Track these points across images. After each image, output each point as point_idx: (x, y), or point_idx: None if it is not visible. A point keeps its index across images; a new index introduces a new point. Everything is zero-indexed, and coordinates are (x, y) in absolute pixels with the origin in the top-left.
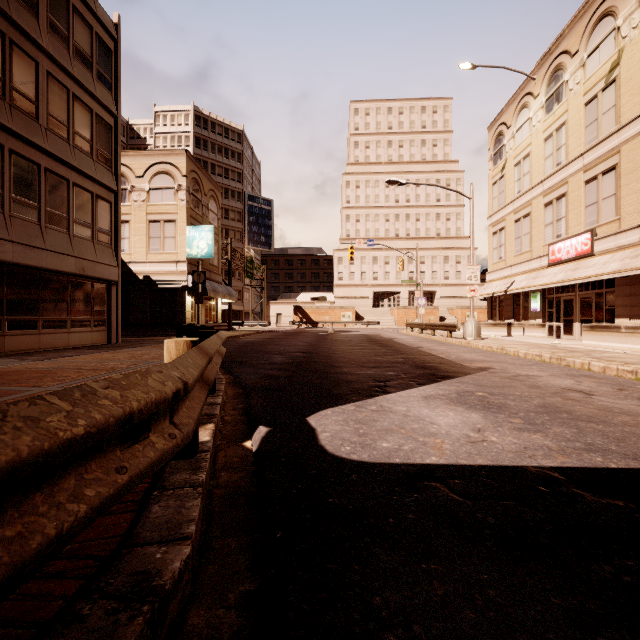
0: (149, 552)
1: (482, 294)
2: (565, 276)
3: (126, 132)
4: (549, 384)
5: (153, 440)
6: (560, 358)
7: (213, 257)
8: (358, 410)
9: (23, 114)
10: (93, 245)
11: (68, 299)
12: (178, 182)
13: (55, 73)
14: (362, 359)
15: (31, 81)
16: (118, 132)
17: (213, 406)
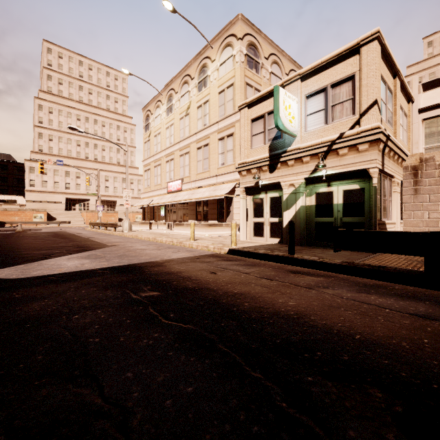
0: None
1: (138, 205)
2: (171, 199)
3: None
4: (135, 248)
5: None
6: (155, 238)
7: None
8: (26, 266)
9: None
10: None
11: None
12: None
13: None
14: (41, 246)
15: None
16: None
17: None
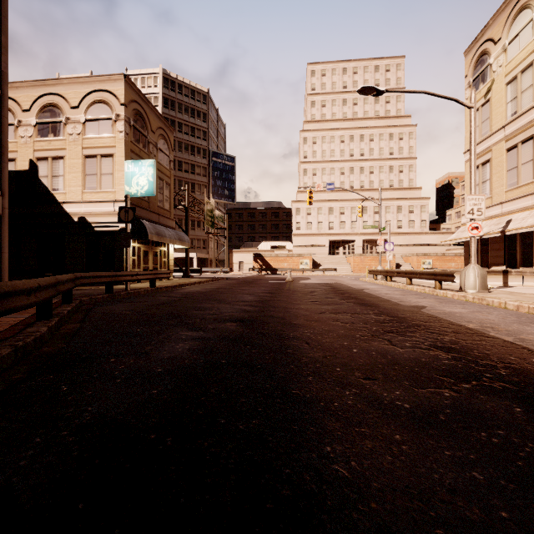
0: None
1: (463, 237)
2: None
3: None
4: None
5: None
6: None
7: (163, 200)
8: None
9: None
10: None
11: None
12: (116, 111)
13: None
14: (353, 352)
15: None
16: (2, 15)
17: None
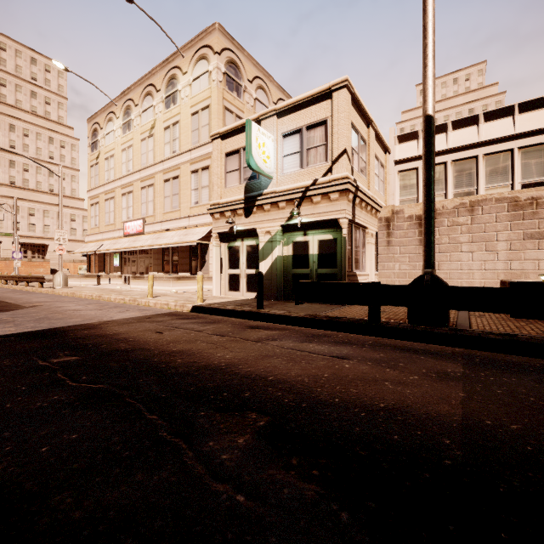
0: None
1: (80, 252)
2: (129, 245)
3: None
4: (66, 309)
5: None
6: (100, 296)
7: None
8: None
9: None
10: None
11: None
12: None
13: None
14: None
15: None
16: None
17: None
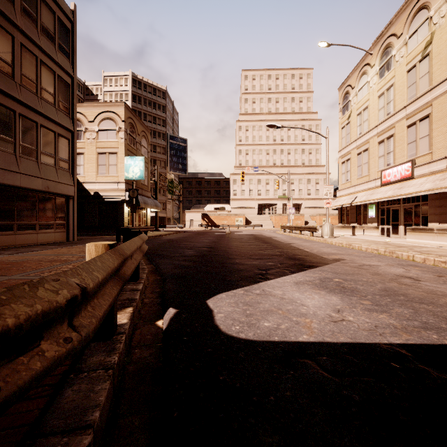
0: (51, 444)
1: (334, 205)
2: (393, 193)
3: (83, 90)
4: (386, 272)
5: (44, 348)
6: (392, 252)
7: (144, 179)
8: (246, 294)
9: (2, 74)
10: (55, 170)
11: (37, 209)
12: (119, 125)
13: (27, 44)
14: (250, 252)
15: (8, 50)
16: (74, 88)
17: (134, 292)
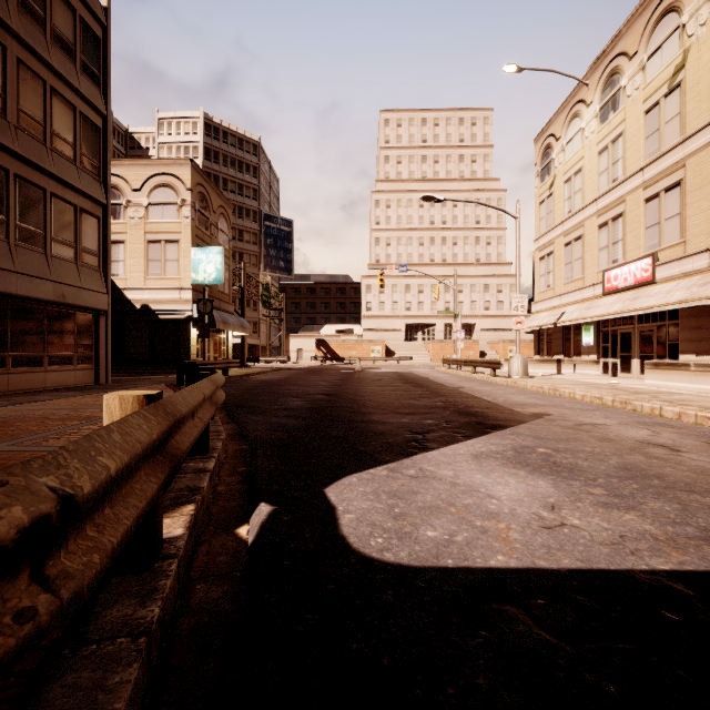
0: None
1: (528, 327)
2: (623, 306)
3: (125, 141)
4: (622, 436)
5: None
6: (625, 401)
7: (223, 284)
8: (392, 476)
9: None
10: (76, 268)
11: (45, 332)
12: (182, 196)
13: (28, 61)
14: (395, 403)
15: None
16: (108, 135)
17: (200, 474)
